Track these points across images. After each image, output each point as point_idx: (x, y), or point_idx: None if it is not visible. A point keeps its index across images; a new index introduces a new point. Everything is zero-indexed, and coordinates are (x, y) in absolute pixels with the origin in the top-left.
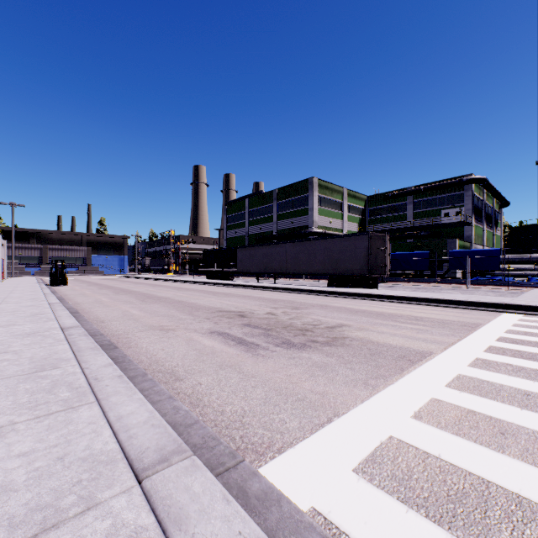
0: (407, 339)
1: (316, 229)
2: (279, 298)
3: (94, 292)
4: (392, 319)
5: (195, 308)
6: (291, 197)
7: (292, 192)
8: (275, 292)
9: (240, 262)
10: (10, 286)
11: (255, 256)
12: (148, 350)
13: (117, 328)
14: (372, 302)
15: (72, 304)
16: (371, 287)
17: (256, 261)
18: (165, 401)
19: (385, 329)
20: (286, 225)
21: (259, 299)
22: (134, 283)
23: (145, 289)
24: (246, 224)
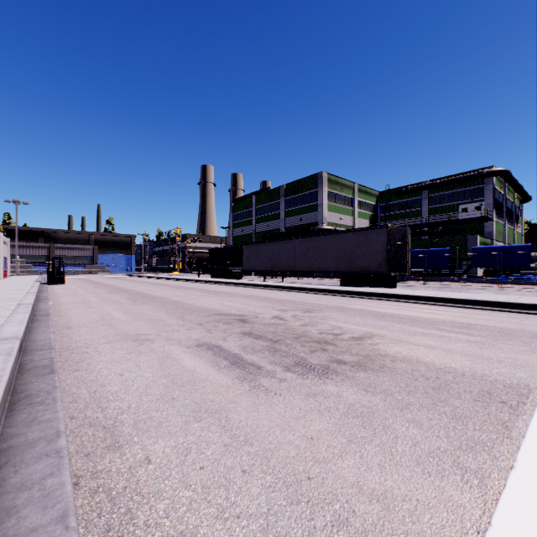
0: (472, 358)
1: (326, 226)
2: (288, 298)
3: (88, 291)
4: (434, 327)
5: (189, 310)
6: (299, 192)
7: (300, 187)
8: (283, 292)
9: (246, 260)
10: (2, 284)
11: (261, 254)
12: (99, 375)
13: (80, 337)
14: (397, 303)
15: (52, 305)
16: (389, 286)
17: (263, 259)
18: (42, 533)
19: (432, 342)
20: (294, 222)
21: (265, 300)
22: (135, 282)
23: (143, 288)
24: (253, 222)
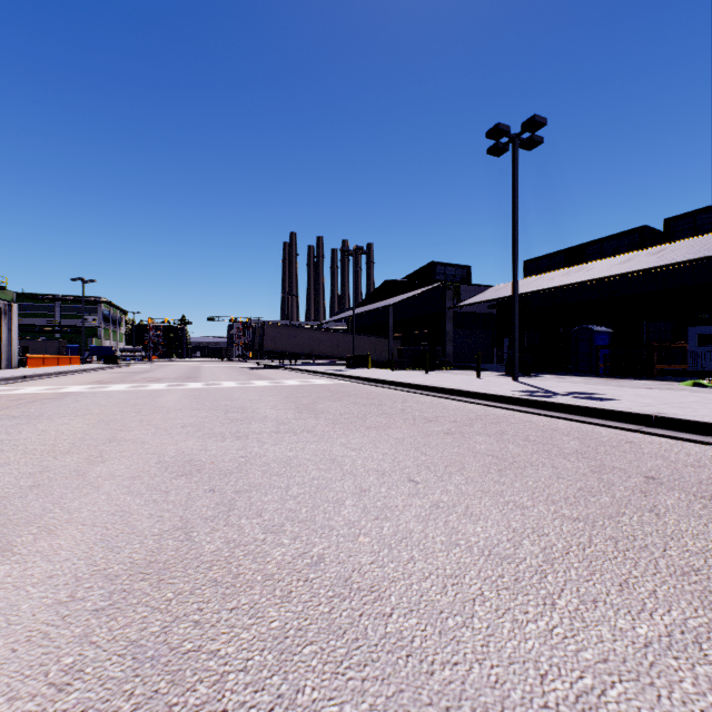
0: None
1: None
2: None
3: None
4: None
5: None
6: None
7: None
8: None
9: None
10: None
11: None
12: None
13: None
14: None
15: None
16: None
17: None
18: None
19: None
20: None
21: None
22: None
23: None
24: None
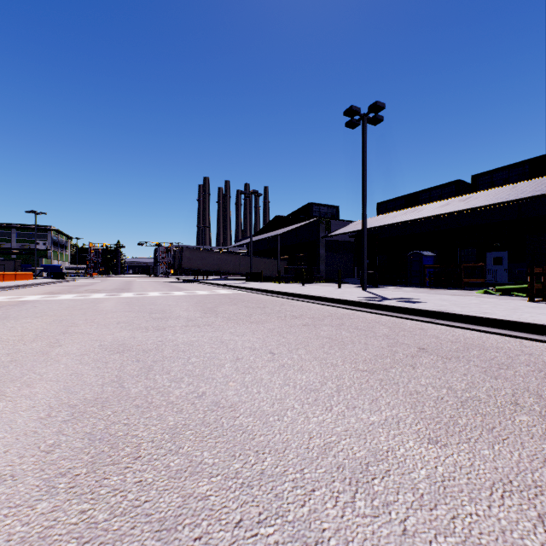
0: None
1: None
2: None
3: None
4: None
5: None
6: None
7: None
8: None
9: None
10: None
11: None
12: None
13: None
14: None
15: None
16: None
17: None
18: None
19: None
20: None
21: None
22: None
23: None
24: None
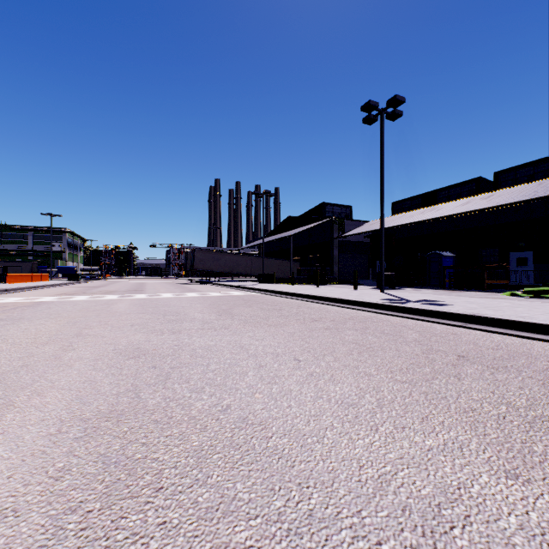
0: None
1: None
2: None
3: None
4: None
5: None
6: None
7: None
8: None
9: None
10: None
11: None
12: None
13: None
14: None
15: None
16: None
17: None
18: None
19: None
20: None
21: None
22: None
23: None
24: None
